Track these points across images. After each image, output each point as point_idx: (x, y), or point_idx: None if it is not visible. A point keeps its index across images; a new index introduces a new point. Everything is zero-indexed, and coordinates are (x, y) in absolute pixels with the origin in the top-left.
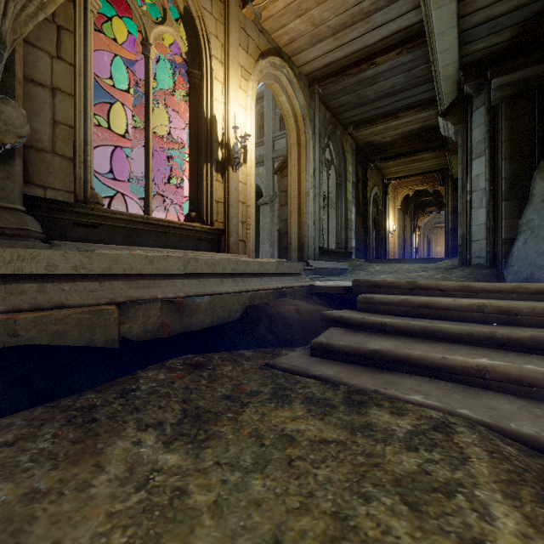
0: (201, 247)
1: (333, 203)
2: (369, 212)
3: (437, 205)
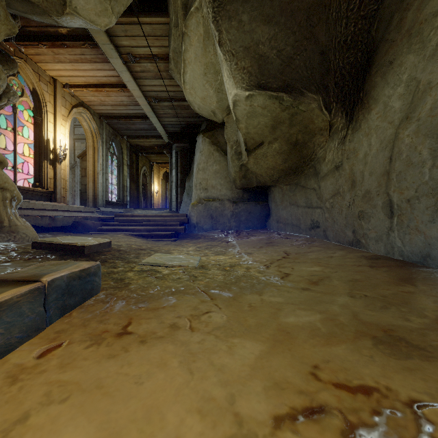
0: (42, 199)
1: (116, 176)
2: (140, 181)
3: None
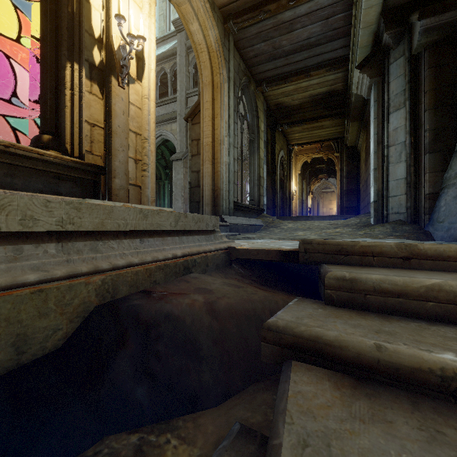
0: (59, 190)
1: (246, 160)
2: (277, 172)
3: (327, 172)
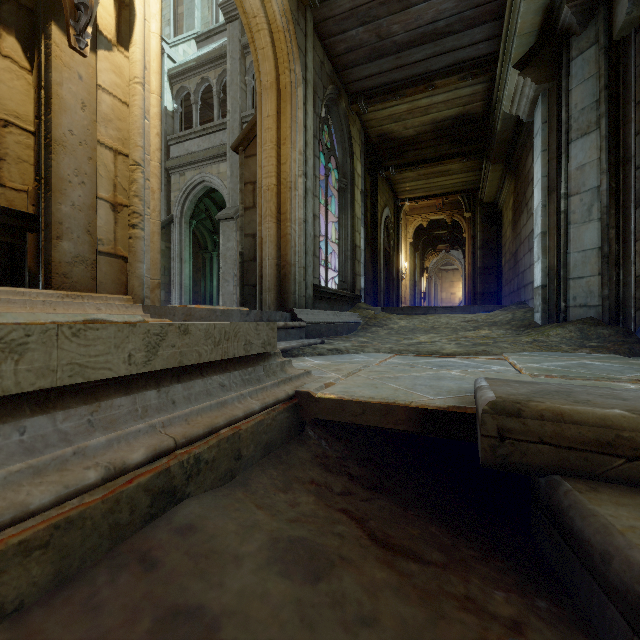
0: None
1: (334, 219)
2: (380, 240)
3: (449, 242)
